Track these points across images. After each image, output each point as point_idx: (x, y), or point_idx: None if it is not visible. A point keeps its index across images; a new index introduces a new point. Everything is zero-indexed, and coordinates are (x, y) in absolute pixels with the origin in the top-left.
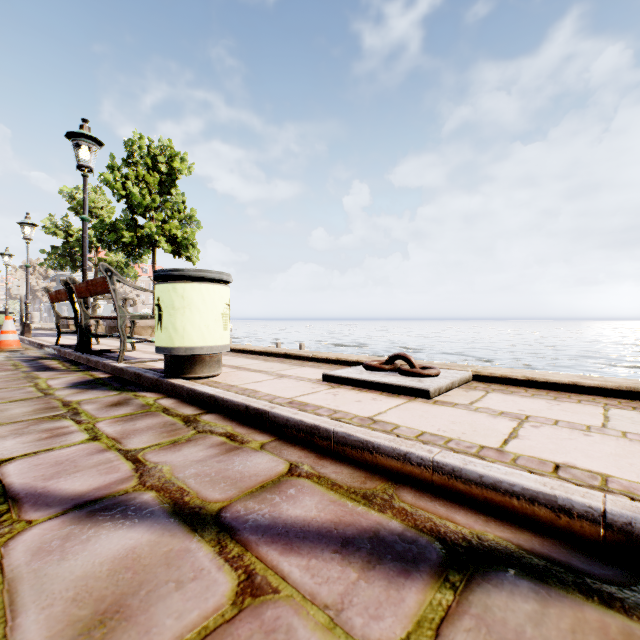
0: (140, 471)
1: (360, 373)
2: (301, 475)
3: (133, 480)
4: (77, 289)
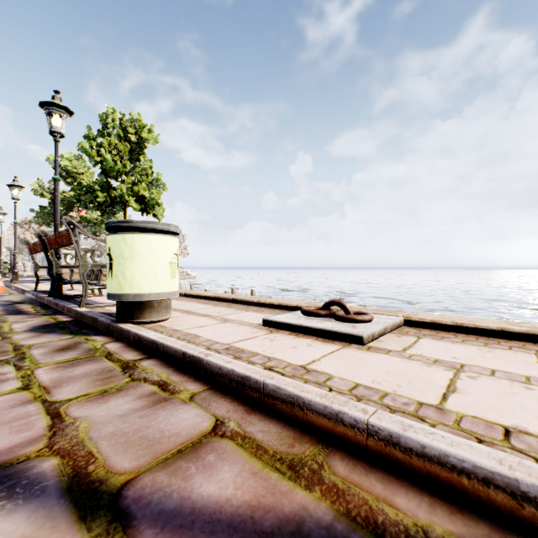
0: (54, 429)
1: (298, 318)
2: (225, 435)
3: (42, 441)
4: (48, 241)
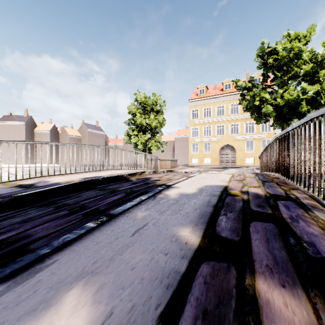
0: None
1: None
2: None
3: None
4: None
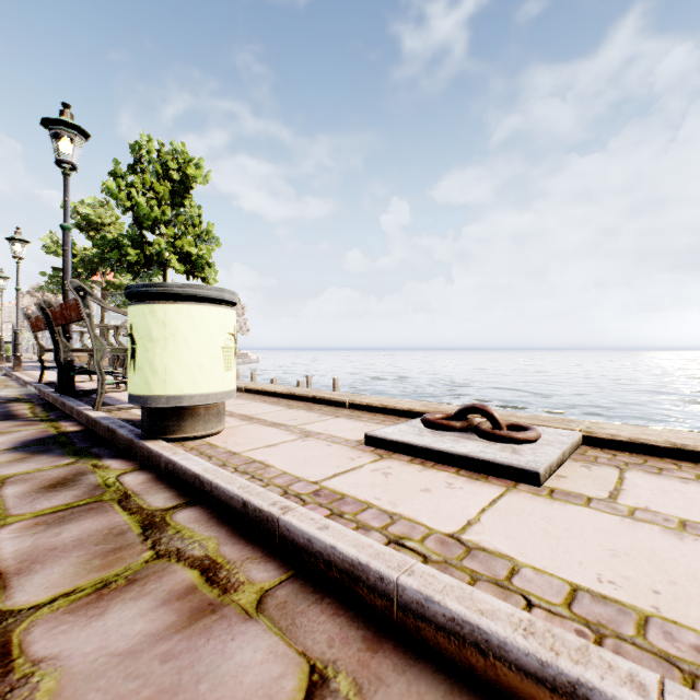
0: None
1: (419, 434)
2: None
3: None
4: (53, 314)
